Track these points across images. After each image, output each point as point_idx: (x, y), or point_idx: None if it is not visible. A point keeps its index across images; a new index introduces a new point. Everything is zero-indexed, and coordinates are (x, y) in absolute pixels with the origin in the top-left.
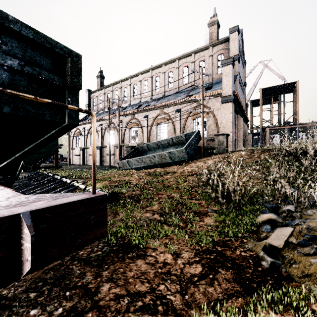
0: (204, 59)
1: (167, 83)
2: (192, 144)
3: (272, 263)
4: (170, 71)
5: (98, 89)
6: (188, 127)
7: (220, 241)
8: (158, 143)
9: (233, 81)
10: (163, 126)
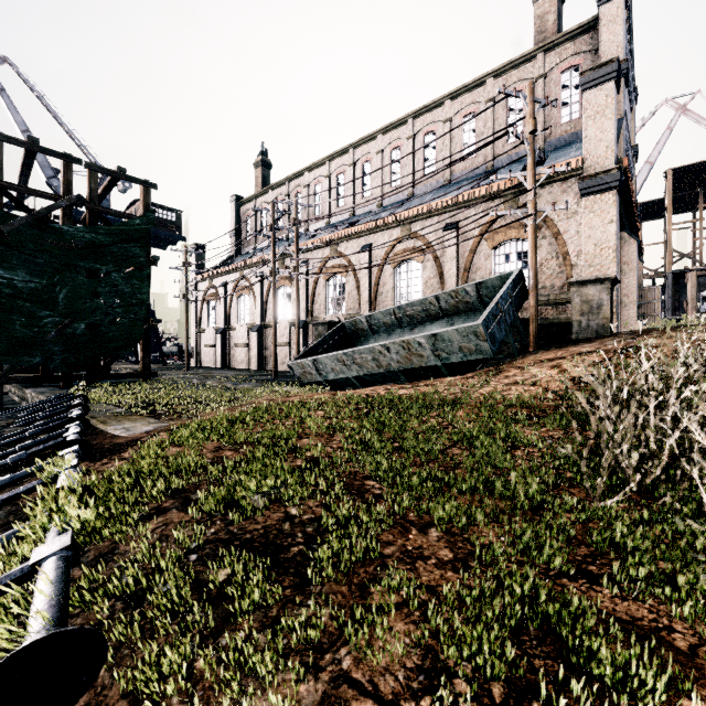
0: (522, 89)
1: (419, 164)
2: (505, 312)
3: None
4: (427, 131)
5: (258, 193)
6: (481, 268)
7: None
8: (397, 312)
9: (615, 132)
10: (410, 269)
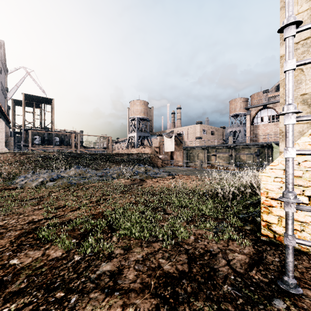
0: None
1: None
2: None
3: (21, 186)
4: None
5: None
6: None
7: (3, 187)
8: None
9: None
10: None
